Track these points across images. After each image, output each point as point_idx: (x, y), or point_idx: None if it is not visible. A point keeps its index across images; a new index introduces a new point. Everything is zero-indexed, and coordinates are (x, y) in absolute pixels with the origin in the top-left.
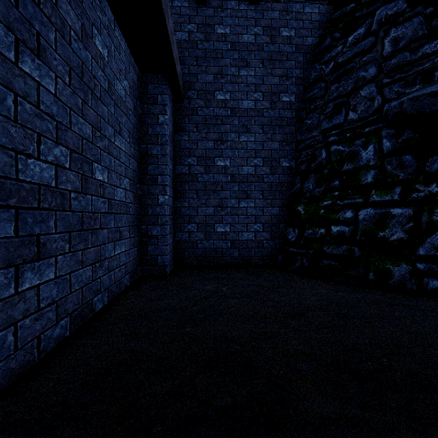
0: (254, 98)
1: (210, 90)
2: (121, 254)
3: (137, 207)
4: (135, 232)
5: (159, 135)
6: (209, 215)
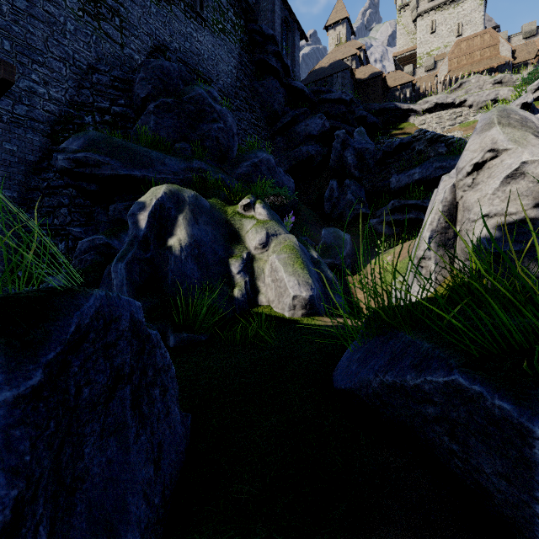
0: None
1: None
2: None
3: None
4: None
5: None
6: None
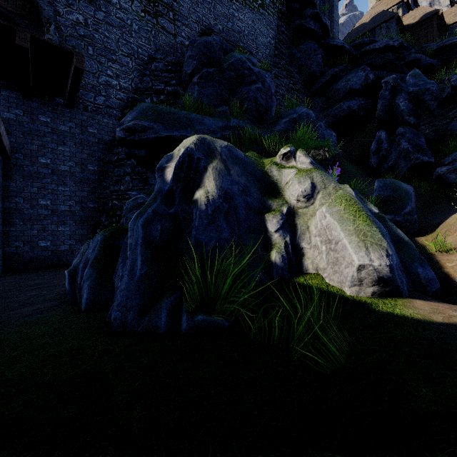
0: (69, 165)
1: (35, 155)
2: None
3: None
4: None
5: None
6: (34, 236)
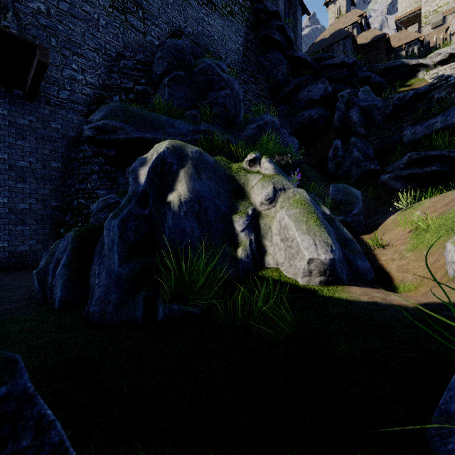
0: (30, 161)
1: None
2: None
3: None
4: None
5: None
6: None
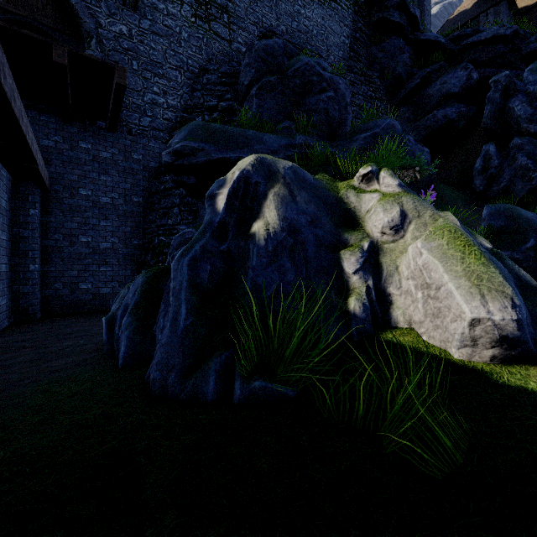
0: (112, 197)
1: (75, 187)
2: (4, 305)
3: (11, 273)
4: (10, 291)
5: (30, 223)
6: (74, 277)
